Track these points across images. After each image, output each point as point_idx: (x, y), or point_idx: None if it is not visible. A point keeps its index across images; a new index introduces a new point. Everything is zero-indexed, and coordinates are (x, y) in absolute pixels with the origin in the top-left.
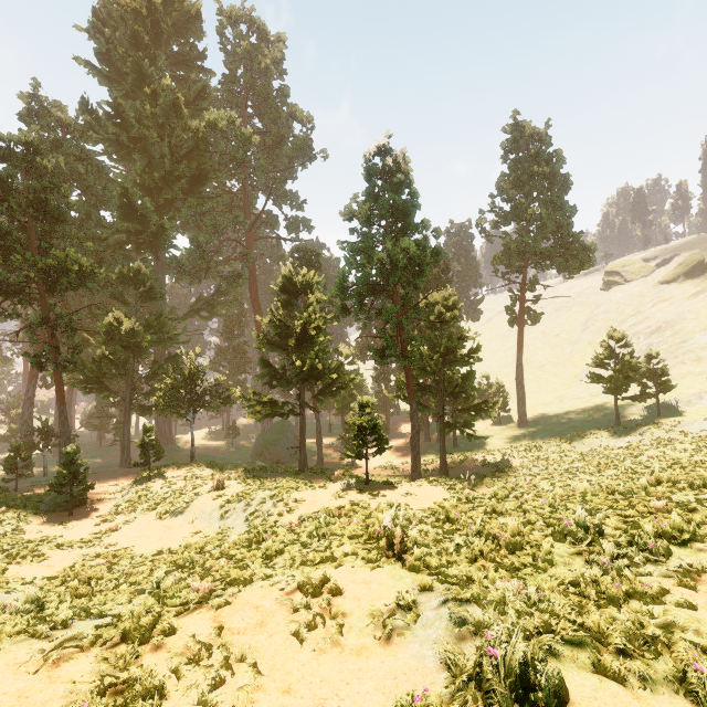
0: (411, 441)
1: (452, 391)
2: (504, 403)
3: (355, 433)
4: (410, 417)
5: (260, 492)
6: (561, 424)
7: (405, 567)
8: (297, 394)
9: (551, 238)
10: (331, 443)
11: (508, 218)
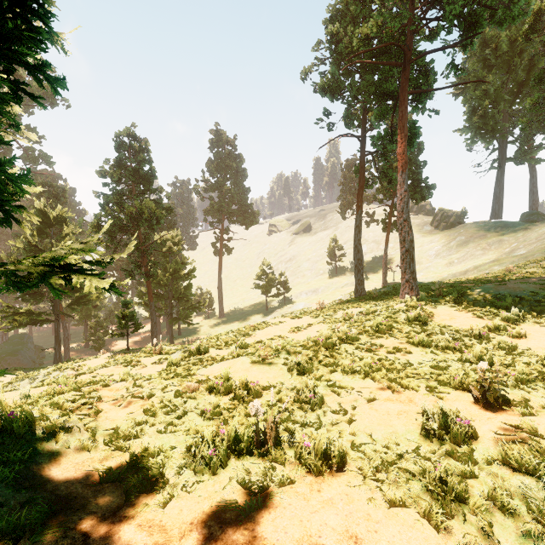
0: (151, 329)
1: (178, 297)
2: (211, 304)
3: (120, 321)
4: (150, 314)
5: (40, 372)
6: (242, 314)
7: (163, 354)
8: (51, 306)
9: (237, 204)
10: (74, 348)
11: (213, 187)
